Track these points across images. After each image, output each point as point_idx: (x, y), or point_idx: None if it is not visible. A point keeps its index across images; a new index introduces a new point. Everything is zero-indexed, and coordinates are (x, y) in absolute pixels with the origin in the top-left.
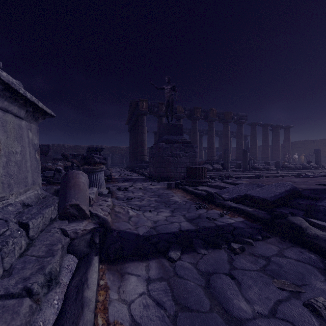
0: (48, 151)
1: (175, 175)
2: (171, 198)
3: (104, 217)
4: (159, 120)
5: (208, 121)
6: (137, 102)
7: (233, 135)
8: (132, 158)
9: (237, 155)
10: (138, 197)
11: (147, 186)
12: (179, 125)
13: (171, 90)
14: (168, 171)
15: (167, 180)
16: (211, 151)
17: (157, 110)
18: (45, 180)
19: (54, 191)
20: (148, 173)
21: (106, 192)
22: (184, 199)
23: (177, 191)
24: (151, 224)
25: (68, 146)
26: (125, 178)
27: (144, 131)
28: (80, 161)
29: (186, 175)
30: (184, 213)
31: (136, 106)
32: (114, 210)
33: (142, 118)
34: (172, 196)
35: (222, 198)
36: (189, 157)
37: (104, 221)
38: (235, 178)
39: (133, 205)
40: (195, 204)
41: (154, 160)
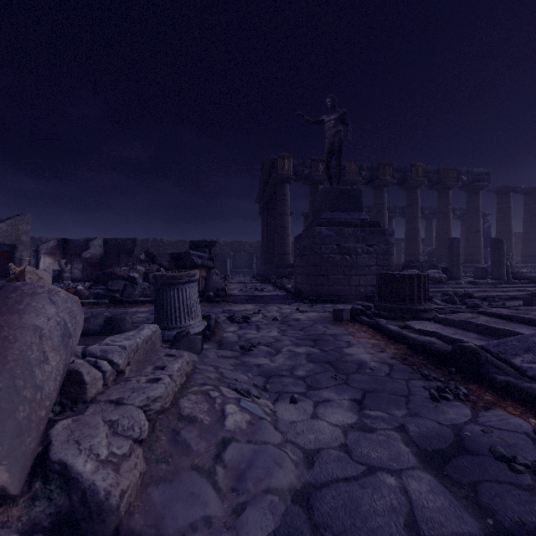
0: (134, 248)
1: (348, 291)
2: (348, 350)
3: (93, 483)
4: (312, 190)
5: (406, 189)
6: (273, 160)
7: (455, 214)
8: (266, 259)
9: (468, 252)
10: (268, 344)
11: (289, 314)
12: (353, 191)
13: (338, 123)
14: (332, 284)
15: (330, 300)
16: (412, 244)
17: (308, 172)
18: (108, 296)
19: (104, 320)
20: (293, 286)
21: (200, 328)
22: (383, 358)
23: (357, 329)
24: (294, 476)
25: (168, 241)
26: (249, 294)
27: (286, 211)
28: (169, 263)
29: (369, 291)
30: (400, 418)
31: (272, 168)
32: (179, 408)
33: (283, 189)
34: (348, 345)
35: (513, 369)
36: (375, 255)
37: (85, 506)
38: (479, 298)
39: (251, 367)
40: (422, 378)
41: (304, 260)
